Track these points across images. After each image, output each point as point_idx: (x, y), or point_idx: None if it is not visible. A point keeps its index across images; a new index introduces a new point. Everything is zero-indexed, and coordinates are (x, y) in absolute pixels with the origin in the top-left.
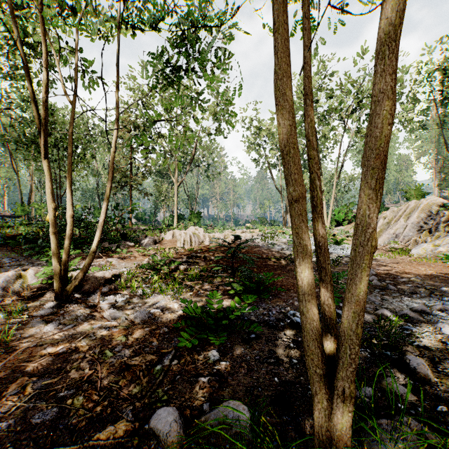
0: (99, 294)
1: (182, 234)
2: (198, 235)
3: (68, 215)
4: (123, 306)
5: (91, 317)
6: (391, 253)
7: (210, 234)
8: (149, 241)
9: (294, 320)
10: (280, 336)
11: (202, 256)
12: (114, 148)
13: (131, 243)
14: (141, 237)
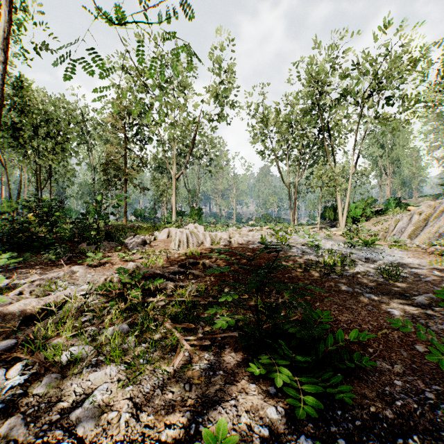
0: None
1: (177, 233)
2: (196, 234)
3: None
4: None
5: None
6: None
7: (211, 233)
8: (136, 242)
9: None
10: None
11: (200, 263)
12: (1, 54)
13: (116, 244)
14: (129, 236)
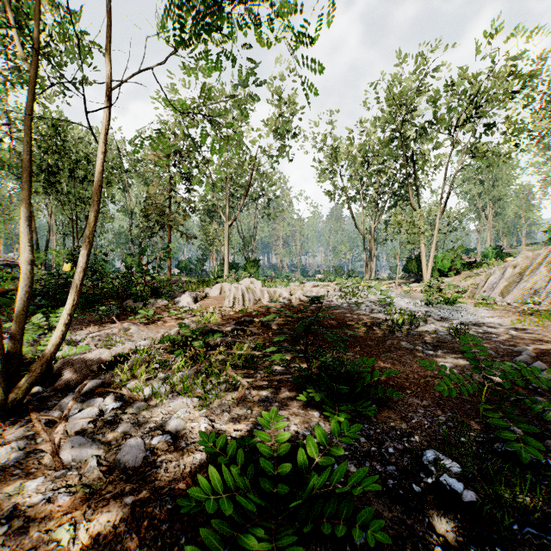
0: (77, 396)
1: (231, 289)
2: (253, 290)
3: (23, 259)
4: (109, 425)
5: (39, 453)
6: (533, 318)
7: (269, 289)
8: (187, 299)
9: (444, 486)
10: (423, 535)
11: (258, 321)
12: (101, 145)
13: (164, 301)
14: (177, 293)
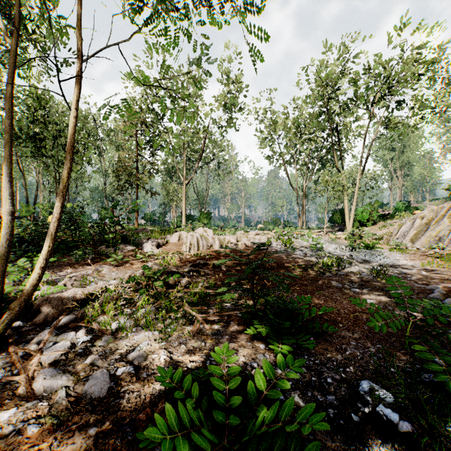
0: (52, 330)
1: (188, 237)
2: (206, 237)
3: (4, 211)
4: (79, 357)
5: (14, 384)
6: (439, 260)
7: (220, 237)
8: (151, 244)
9: (381, 416)
10: None
11: (210, 263)
12: (73, 111)
13: (131, 247)
14: (143, 240)
